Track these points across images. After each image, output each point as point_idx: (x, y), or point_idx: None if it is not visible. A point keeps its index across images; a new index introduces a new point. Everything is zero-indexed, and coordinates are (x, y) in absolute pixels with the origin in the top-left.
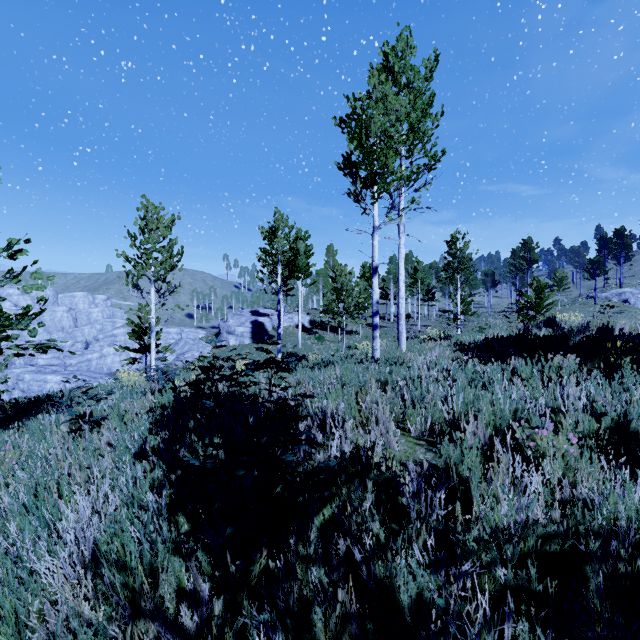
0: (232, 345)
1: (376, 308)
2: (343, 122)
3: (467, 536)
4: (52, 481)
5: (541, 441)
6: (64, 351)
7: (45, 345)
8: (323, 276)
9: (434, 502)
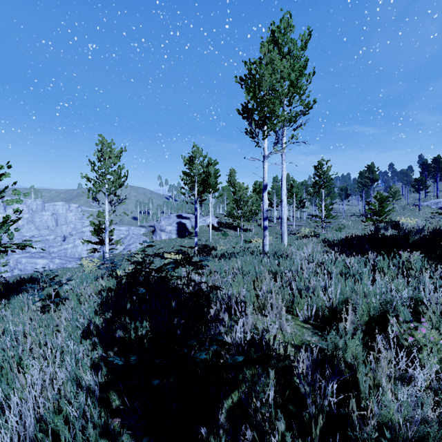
0: (163, 239)
1: (266, 215)
2: (242, 80)
3: (365, 436)
4: (15, 356)
5: (419, 337)
6: (49, 242)
7: (22, 244)
8: (227, 191)
9: (327, 390)
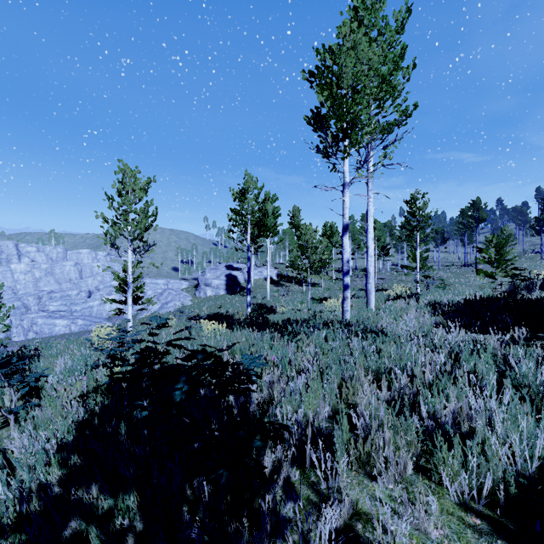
0: (209, 296)
1: (347, 267)
2: (312, 75)
3: None
4: None
5: None
6: (71, 299)
7: None
8: (289, 234)
9: None
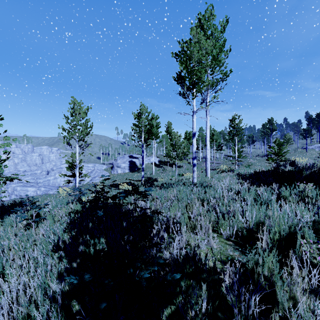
0: (119, 173)
1: (194, 155)
2: (177, 55)
3: None
4: None
5: None
6: (36, 175)
7: (10, 177)
8: (165, 138)
9: (250, 302)
